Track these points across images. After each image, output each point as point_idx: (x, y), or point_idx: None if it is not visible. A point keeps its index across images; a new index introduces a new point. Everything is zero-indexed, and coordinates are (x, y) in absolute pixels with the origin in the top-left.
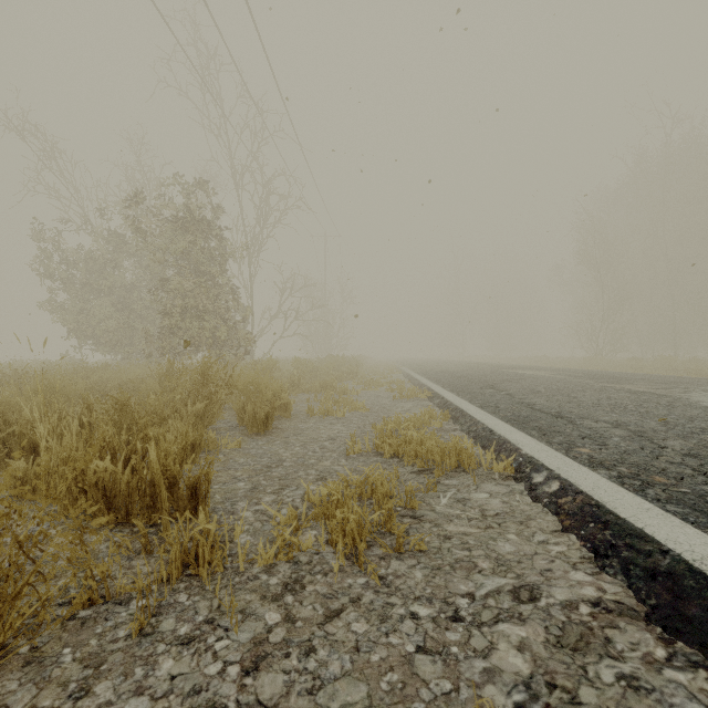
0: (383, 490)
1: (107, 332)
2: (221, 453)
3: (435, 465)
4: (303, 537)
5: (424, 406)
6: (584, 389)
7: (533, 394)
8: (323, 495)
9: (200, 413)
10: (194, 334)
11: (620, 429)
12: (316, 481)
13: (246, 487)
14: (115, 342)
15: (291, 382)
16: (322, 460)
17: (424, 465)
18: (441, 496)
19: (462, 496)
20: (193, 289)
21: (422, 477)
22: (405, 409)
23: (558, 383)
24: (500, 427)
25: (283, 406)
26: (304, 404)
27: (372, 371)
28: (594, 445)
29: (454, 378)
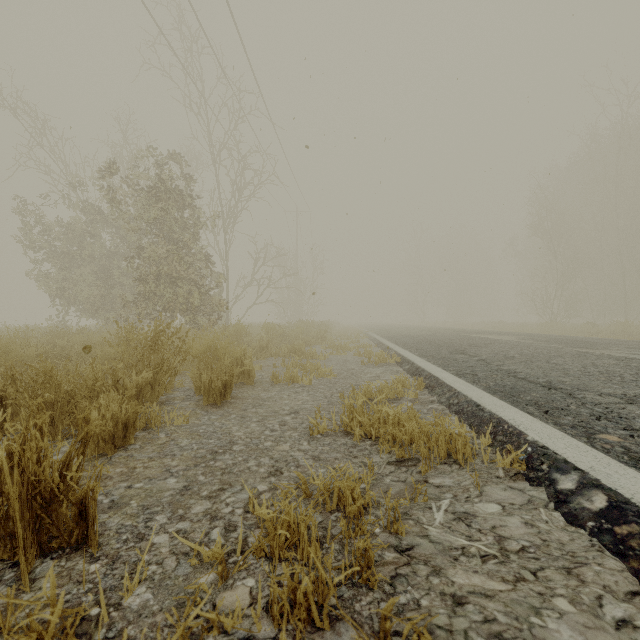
0: (354, 506)
1: (90, 298)
2: (164, 431)
3: (418, 454)
4: (232, 594)
5: (393, 372)
6: (561, 355)
7: (509, 360)
8: (267, 518)
9: (148, 382)
10: (168, 300)
11: (637, 406)
12: (268, 477)
13: (176, 486)
14: (97, 308)
15: (260, 346)
16: (280, 443)
17: (404, 454)
18: (434, 506)
19: (464, 508)
20: (167, 256)
21: (402, 471)
22: (374, 376)
23: (528, 348)
24: (488, 401)
25: (246, 373)
26: (271, 369)
27: (340, 335)
28: (620, 429)
29: (420, 343)
